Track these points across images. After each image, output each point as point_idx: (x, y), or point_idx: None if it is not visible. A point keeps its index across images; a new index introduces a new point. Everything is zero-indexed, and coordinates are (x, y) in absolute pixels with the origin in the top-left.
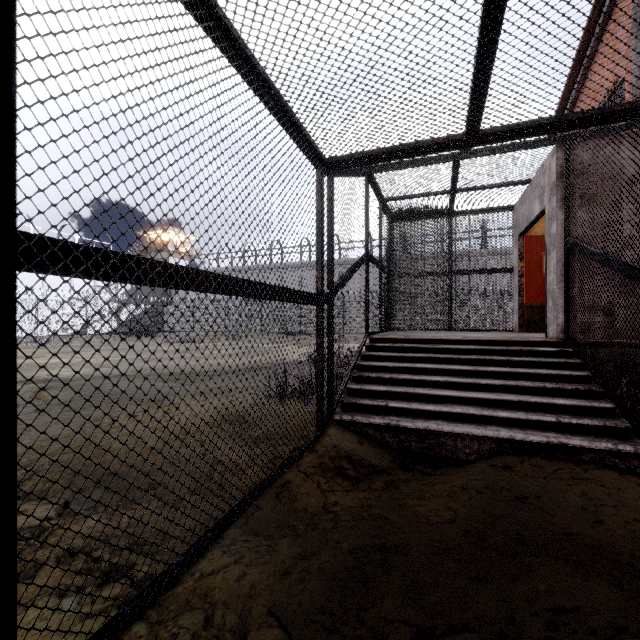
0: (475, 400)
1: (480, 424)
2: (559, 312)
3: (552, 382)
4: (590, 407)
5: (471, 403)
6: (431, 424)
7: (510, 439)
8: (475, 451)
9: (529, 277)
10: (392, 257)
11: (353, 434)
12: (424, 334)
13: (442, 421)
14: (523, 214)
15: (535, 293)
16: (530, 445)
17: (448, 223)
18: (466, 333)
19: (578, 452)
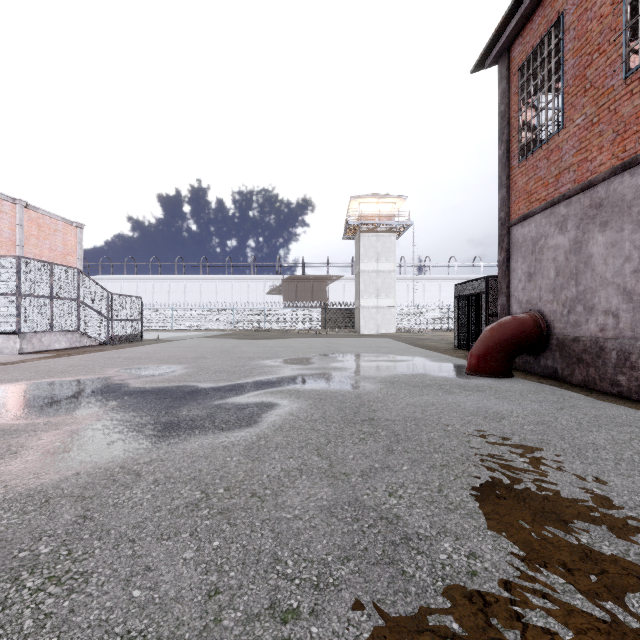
0: None
1: None
2: None
3: None
4: None
5: None
6: None
7: None
8: None
9: None
10: None
11: None
12: None
13: None
14: None
15: None
16: None
17: None
18: None
19: None
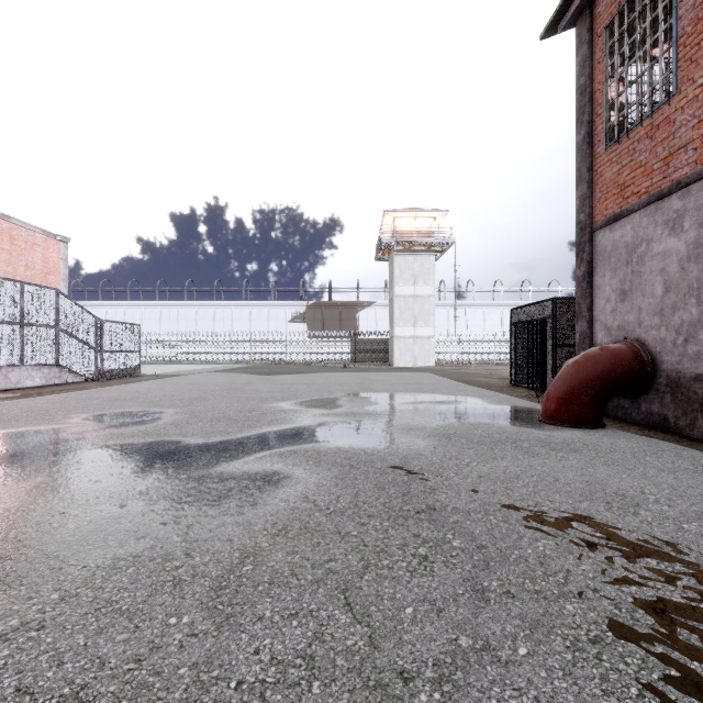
0: None
1: None
2: None
3: None
4: None
5: None
6: None
7: None
8: None
9: None
10: None
11: None
12: None
13: None
14: None
15: None
16: None
17: None
18: None
19: None
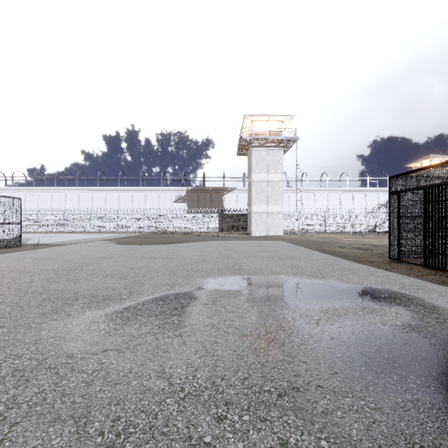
0: None
1: None
2: None
3: None
4: None
5: None
6: None
7: None
8: None
9: None
10: None
11: None
12: None
13: None
14: None
15: None
16: None
17: None
18: None
19: None
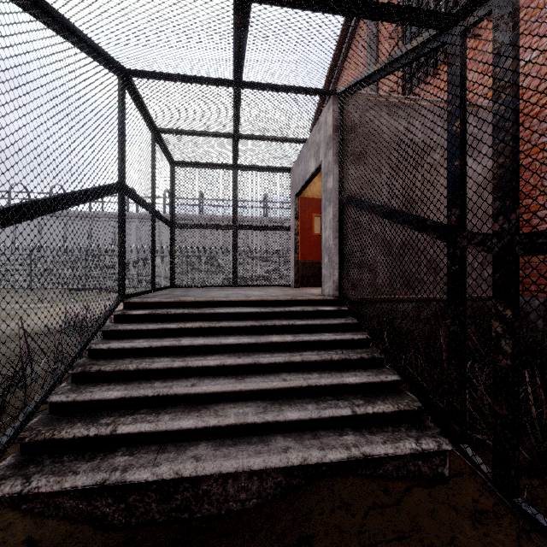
0: (256, 392)
1: (262, 438)
2: (335, 269)
3: (337, 350)
4: (378, 382)
5: (251, 397)
6: (186, 462)
7: (303, 463)
8: (255, 493)
9: (303, 236)
10: (174, 205)
11: (21, 524)
12: (203, 293)
13: (206, 445)
14: (299, 174)
15: (308, 251)
16: (328, 465)
17: (233, 176)
18: (249, 290)
19: (382, 462)
